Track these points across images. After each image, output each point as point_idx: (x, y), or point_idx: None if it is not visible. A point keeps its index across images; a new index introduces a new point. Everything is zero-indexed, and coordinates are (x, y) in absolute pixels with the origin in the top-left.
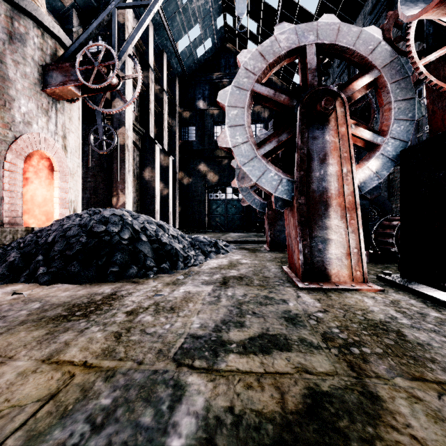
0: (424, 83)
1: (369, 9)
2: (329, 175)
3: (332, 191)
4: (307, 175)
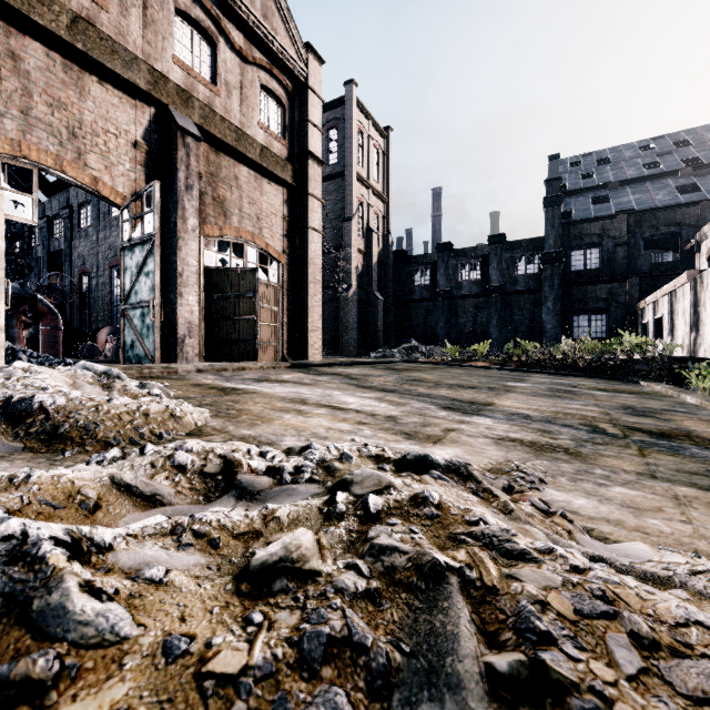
0: (86, 276)
1: (63, 202)
2: (16, 332)
3: (17, 337)
4: (8, 331)
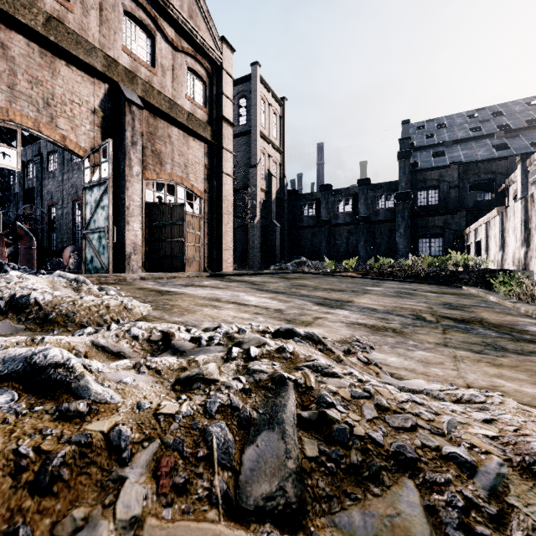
0: (54, 207)
1: (35, 151)
2: None
3: (0, 254)
4: None
